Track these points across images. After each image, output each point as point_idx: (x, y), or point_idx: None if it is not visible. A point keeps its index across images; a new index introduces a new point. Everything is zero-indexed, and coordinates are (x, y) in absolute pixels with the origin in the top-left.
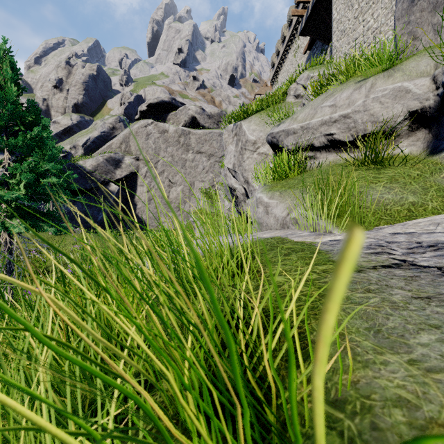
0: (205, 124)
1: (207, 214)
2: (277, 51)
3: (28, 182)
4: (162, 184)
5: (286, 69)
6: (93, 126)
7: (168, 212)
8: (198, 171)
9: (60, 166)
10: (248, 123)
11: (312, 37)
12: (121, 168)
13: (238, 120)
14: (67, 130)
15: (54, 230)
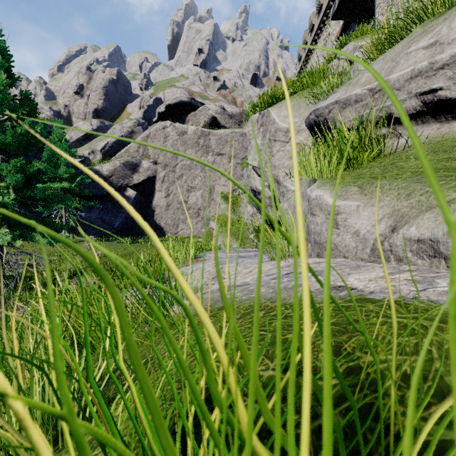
0: (226, 124)
1: (227, 221)
2: (305, 42)
3: (17, 184)
4: (181, 189)
5: (315, 61)
6: (112, 131)
7: (187, 218)
8: (219, 174)
9: (72, 170)
10: (278, 109)
11: (346, 19)
12: (138, 172)
13: (264, 108)
14: (87, 136)
15: (47, 241)
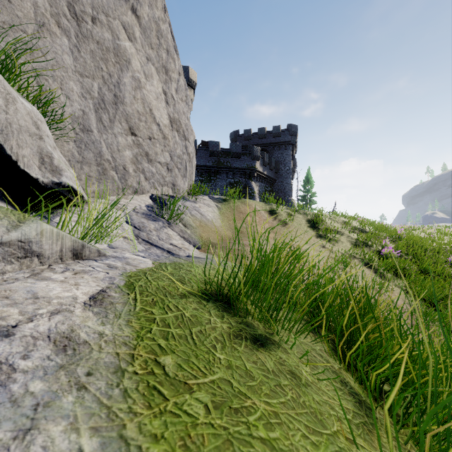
0: None
1: None
2: None
3: None
4: None
5: None
6: None
7: None
8: None
9: None
10: None
11: None
12: None
13: None
14: None
15: None
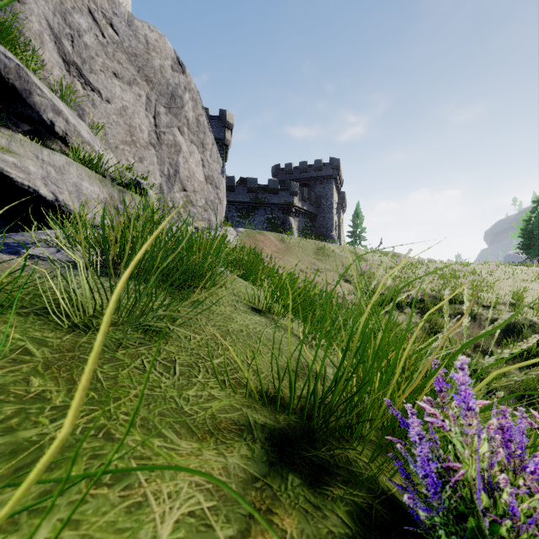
0: None
1: None
2: None
3: None
4: None
5: None
6: None
7: None
8: None
9: None
10: None
11: None
12: None
13: None
14: None
15: None
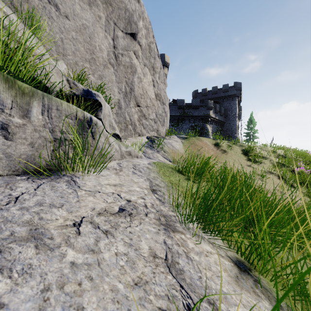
0: None
1: None
2: None
3: None
4: None
5: None
6: None
7: None
8: None
9: None
10: None
11: None
12: None
13: None
14: None
15: None
